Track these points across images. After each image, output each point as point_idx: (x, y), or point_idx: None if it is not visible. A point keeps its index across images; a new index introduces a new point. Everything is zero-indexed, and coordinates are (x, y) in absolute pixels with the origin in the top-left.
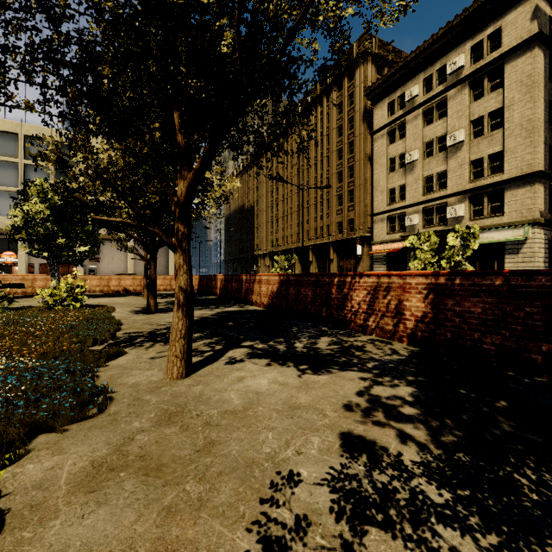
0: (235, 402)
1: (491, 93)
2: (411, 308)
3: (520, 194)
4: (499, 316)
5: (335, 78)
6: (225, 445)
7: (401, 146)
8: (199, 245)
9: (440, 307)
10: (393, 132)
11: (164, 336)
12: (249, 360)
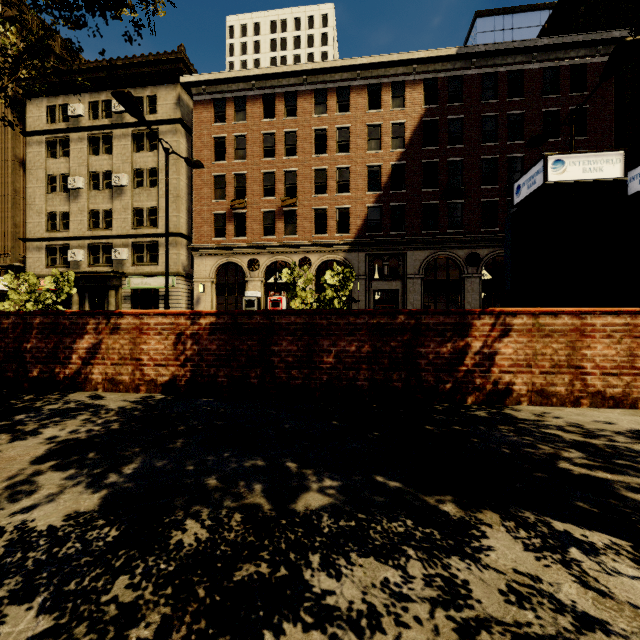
0: None
1: (149, 151)
2: None
3: (170, 249)
4: None
5: None
6: None
7: (64, 165)
8: None
9: None
10: (55, 144)
11: None
12: None
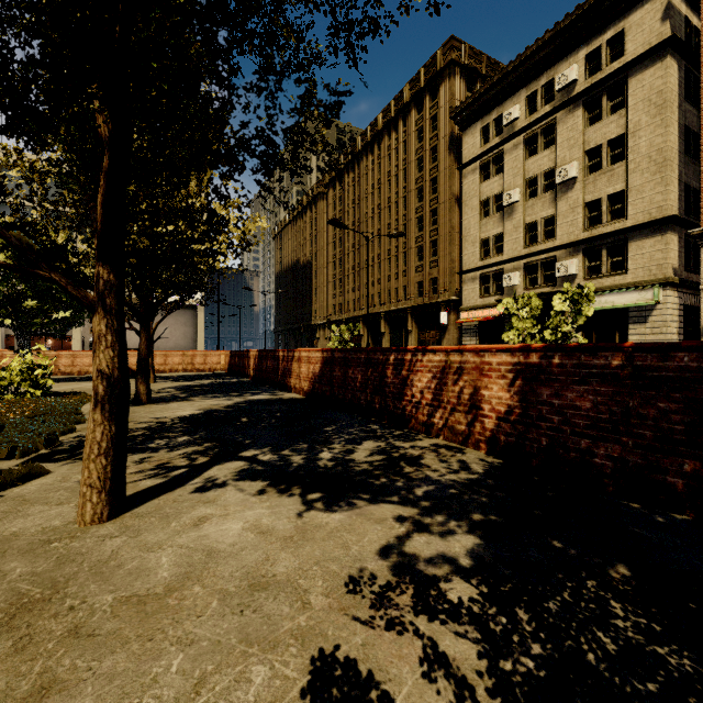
0: (161, 574)
1: (611, 115)
2: (492, 399)
3: (648, 246)
4: (618, 414)
5: (414, 96)
6: (69, 695)
7: (497, 183)
8: (239, 311)
9: (531, 399)
10: (487, 166)
11: (132, 441)
12: (235, 484)
